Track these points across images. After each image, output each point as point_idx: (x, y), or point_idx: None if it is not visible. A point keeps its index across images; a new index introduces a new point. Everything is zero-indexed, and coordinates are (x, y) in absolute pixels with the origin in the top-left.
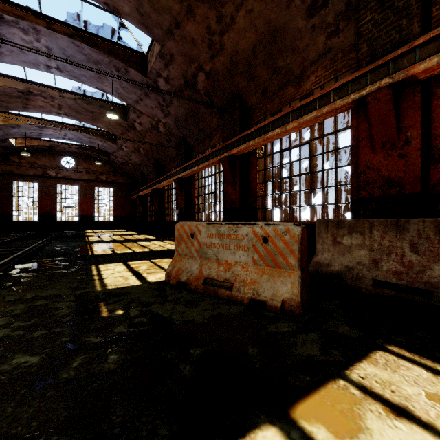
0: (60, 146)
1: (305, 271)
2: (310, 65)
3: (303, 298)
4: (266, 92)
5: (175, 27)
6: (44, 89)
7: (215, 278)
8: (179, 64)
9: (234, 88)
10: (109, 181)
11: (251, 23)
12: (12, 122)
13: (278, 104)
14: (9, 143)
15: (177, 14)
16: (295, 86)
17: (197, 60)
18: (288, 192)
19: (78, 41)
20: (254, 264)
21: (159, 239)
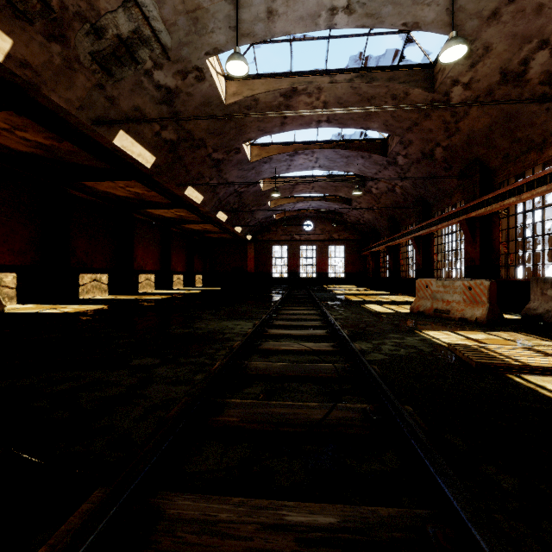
0: (303, 213)
1: (494, 305)
2: (551, 135)
3: (489, 317)
4: (507, 157)
5: (414, 126)
6: (305, 179)
7: (440, 309)
8: (416, 145)
9: (473, 155)
10: (341, 239)
11: (484, 113)
12: (279, 203)
13: (520, 167)
14: (273, 218)
15: (416, 119)
16: (538, 152)
17: (434, 140)
18: (531, 251)
19: (337, 149)
20: (463, 301)
21: (395, 294)
